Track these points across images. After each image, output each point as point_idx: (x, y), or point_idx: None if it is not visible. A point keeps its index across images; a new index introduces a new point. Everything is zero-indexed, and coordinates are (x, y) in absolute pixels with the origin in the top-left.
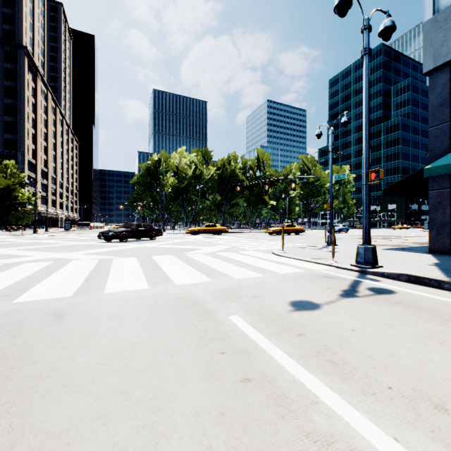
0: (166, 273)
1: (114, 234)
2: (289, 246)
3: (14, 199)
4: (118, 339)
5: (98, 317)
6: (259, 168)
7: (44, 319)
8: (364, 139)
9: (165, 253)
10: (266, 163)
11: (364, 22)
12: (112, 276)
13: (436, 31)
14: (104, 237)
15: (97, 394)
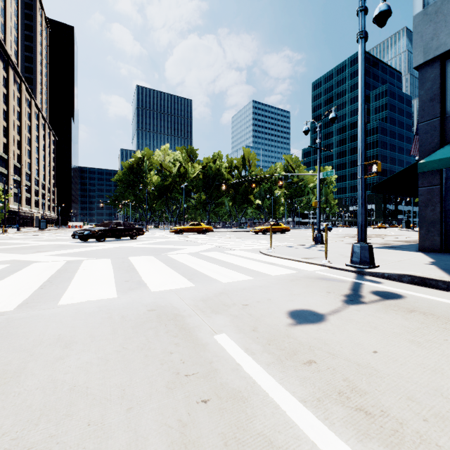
0: (141, 277)
1: (90, 233)
2: (277, 245)
3: None
4: (52, 380)
5: (36, 342)
6: (245, 167)
7: None
8: (360, 129)
9: (145, 253)
10: (252, 163)
11: (360, 3)
12: (75, 282)
13: (426, 24)
14: (79, 237)
15: None
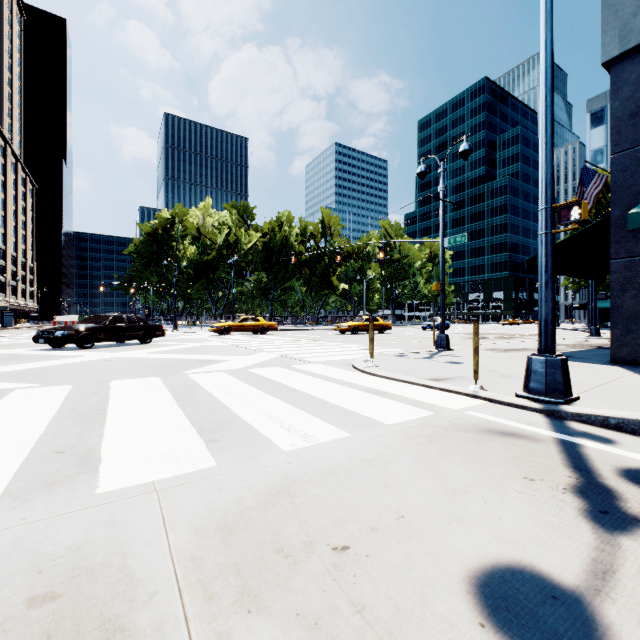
0: (102, 439)
1: (65, 334)
2: (380, 354)
3: None
4: None
5: None
6: (324, 236)
7: None
8: (544, 142)
9: (149, 371)
10: (335, 230)
11: None
12: None
13: None
14: (45, 341)
15: None
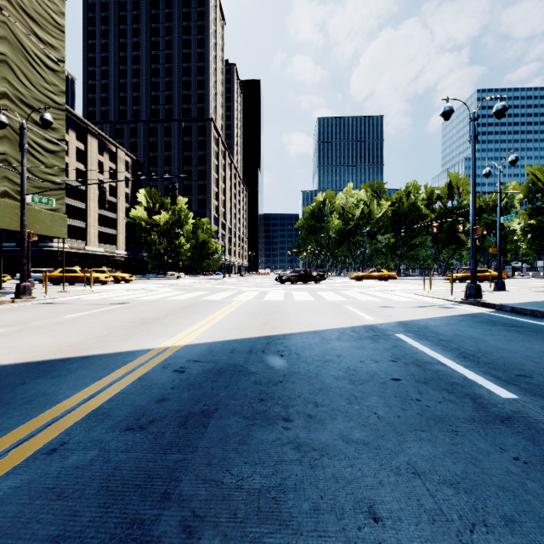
0: (324, 297)
1: (287, 278)
2: (442, 290)
3: (208, 250)
4: (305, 306)
5: (296, 303)
6: (451, 197)
7: (278, 303)
8: (470, 204)
9: (326, 291)
10: (462, 189)
11: (471, 115)
12: (295, 297)
13: None
14: (280, 280)
15: (303, 310)
